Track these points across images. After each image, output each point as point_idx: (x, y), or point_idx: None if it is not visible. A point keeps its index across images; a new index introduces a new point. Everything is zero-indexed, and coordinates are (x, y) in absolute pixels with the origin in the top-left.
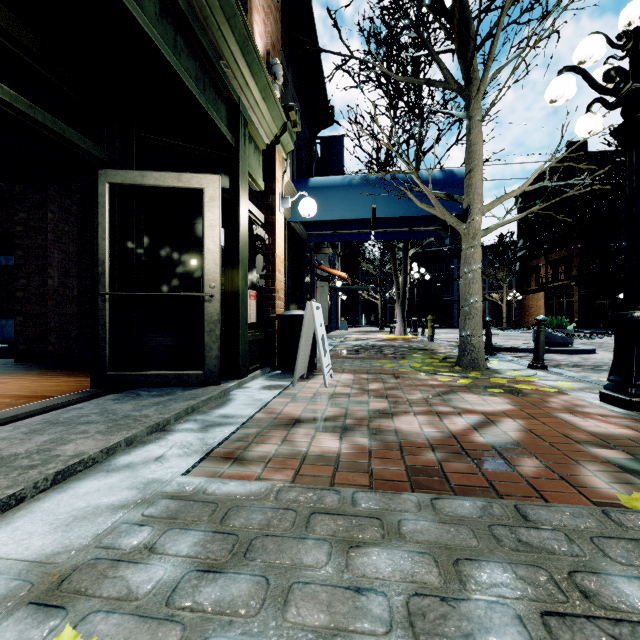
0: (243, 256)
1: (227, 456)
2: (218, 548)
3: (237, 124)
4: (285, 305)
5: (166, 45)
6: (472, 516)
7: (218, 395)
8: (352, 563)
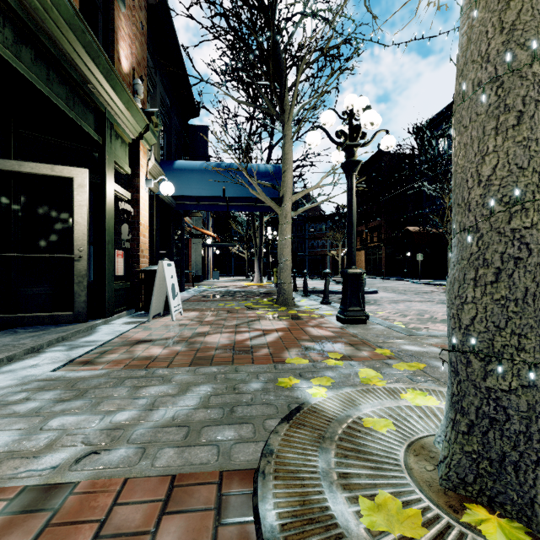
0: (109, 226)
1: (84, 362)
2: (68, 395)
3: (104, 127)
4: (154, 260)
5: (40, 79)
6: (212, 372)
7: (86, 329)
8: (138, 392)
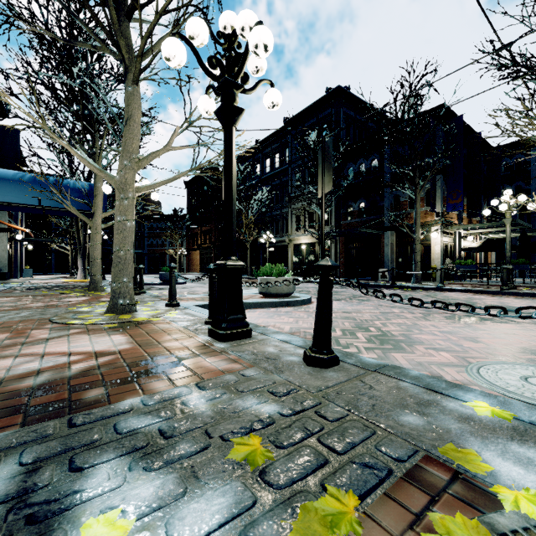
0: None
1: None
2: None
3: None
4: None
5: None
6: (33, 310)
7: None
8: None
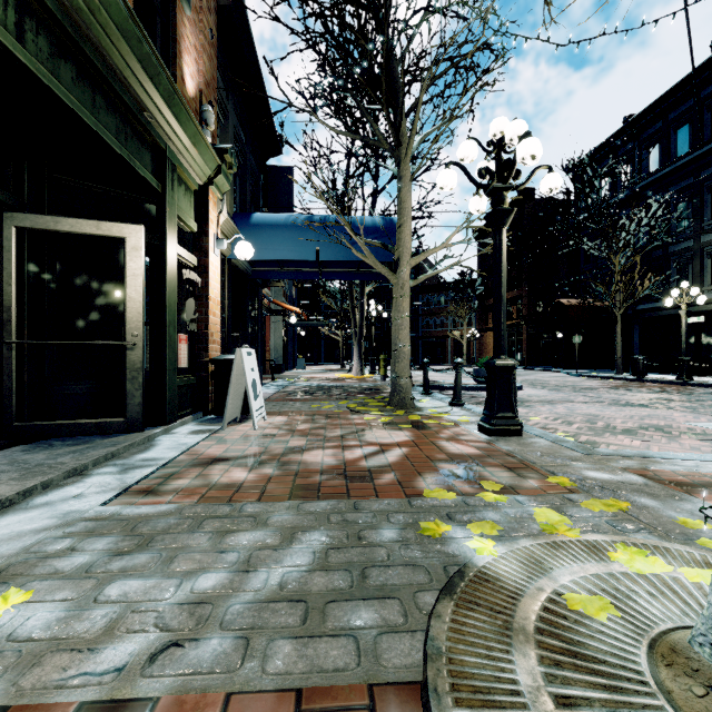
0: (171, 302)
1: (144, 490)
2: (127, 544)
3: (164, 170)
4: (225, 346)
5: (84, 106)
6: (322, 510)
7: (141, 441)
8: (224, 541)
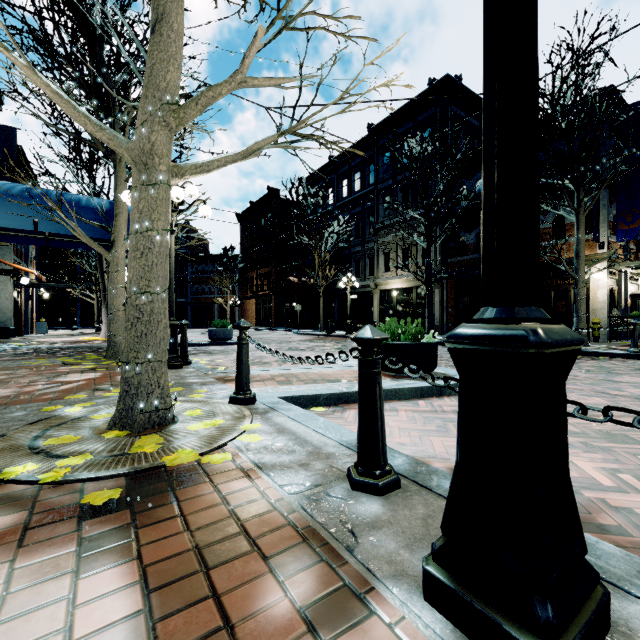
0: None
1: None
2: None
3: None
4: None
5: None
6: None
7: None
8: None
